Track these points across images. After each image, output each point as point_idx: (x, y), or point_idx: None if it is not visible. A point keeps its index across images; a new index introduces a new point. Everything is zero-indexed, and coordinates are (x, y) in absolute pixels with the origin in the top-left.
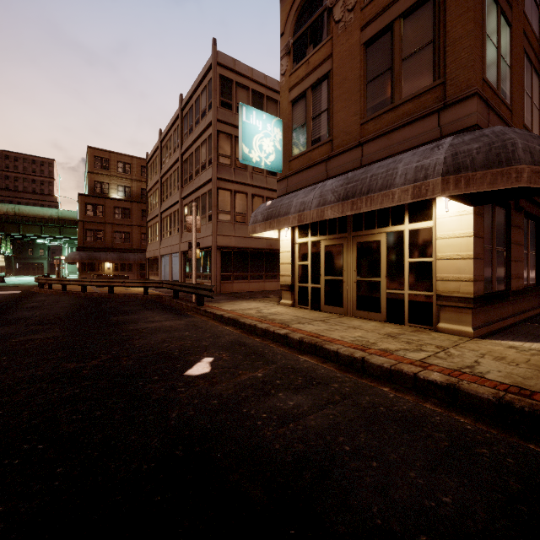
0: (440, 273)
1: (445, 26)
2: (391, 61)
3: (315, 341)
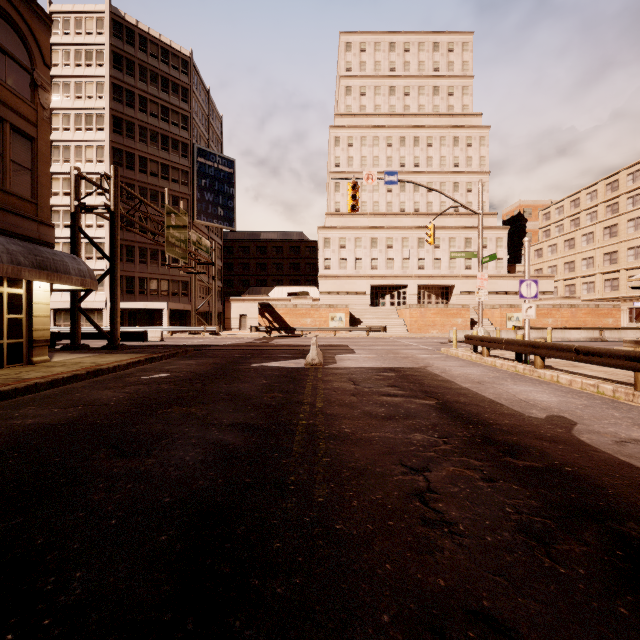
0: (35, 326)
1: (38, 170)
2: (2, 150)
3: (92, 369)
